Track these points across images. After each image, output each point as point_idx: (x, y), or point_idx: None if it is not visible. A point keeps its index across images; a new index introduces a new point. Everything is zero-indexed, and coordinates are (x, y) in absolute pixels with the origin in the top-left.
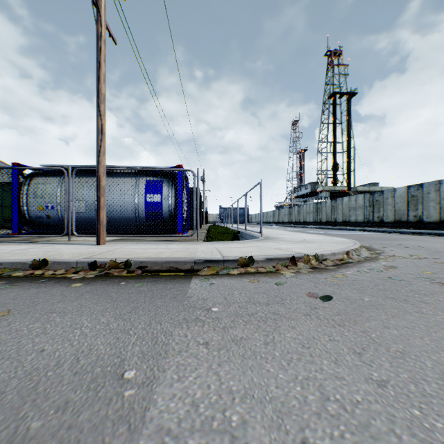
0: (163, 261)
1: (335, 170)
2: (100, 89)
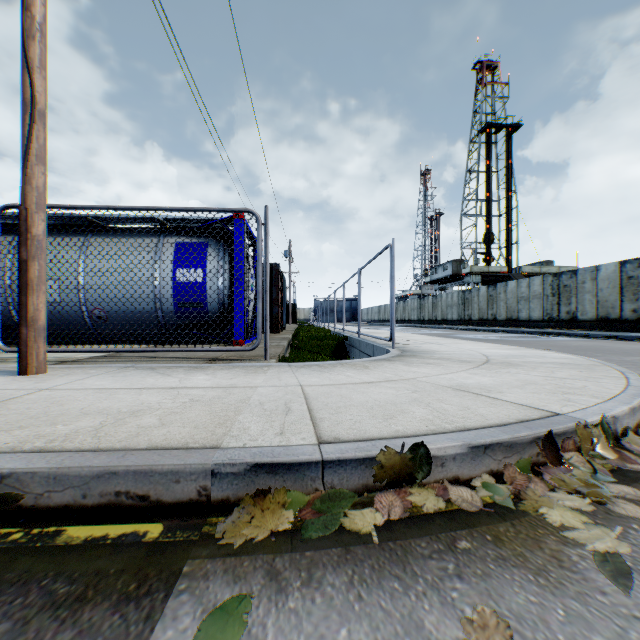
0: (90, 470)
1: (489, 241)
2: (30, 5)
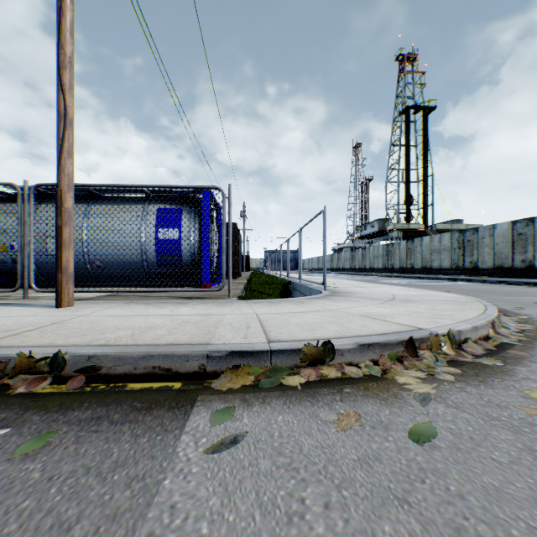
0: (138, 354)
1: (409, 203)
2: (63, 45)
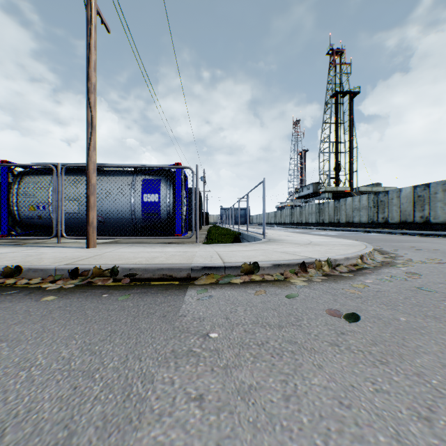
0: (155, 267)
1: (337, 170)
2: (90, 78)
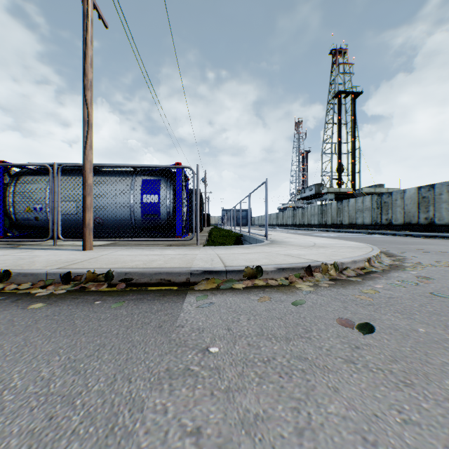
0: (152, 272)
1: (340, 171)
2: (87, 74)
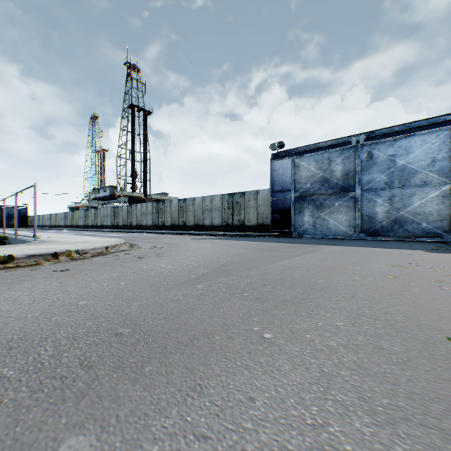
0: None
1: (134, 177)
2: None
